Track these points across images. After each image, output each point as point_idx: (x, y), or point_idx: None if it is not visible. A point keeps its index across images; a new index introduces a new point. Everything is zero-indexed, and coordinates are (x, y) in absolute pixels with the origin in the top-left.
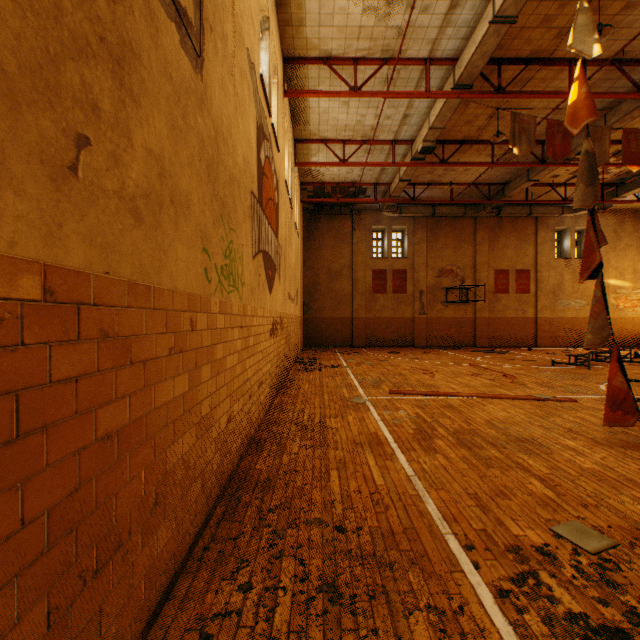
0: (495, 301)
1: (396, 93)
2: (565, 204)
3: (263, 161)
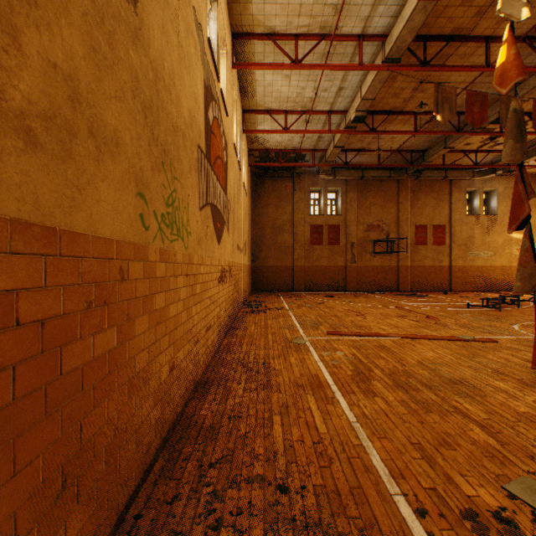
0: (415, 252)
1: (333, 65)
2: (475, 169)
3: (211, 120)
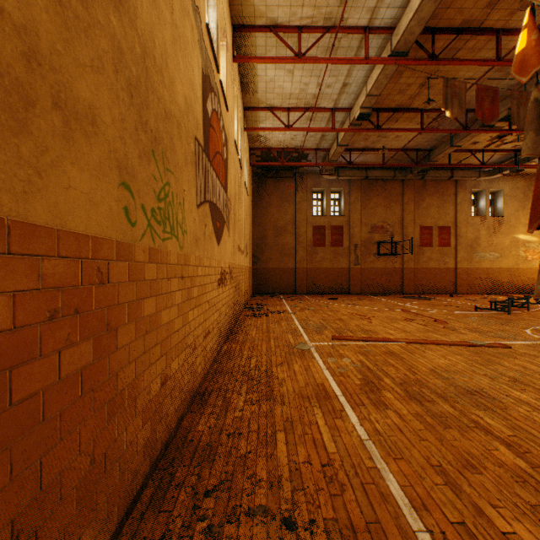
0: (420, 253)
1: (337, 59)
2: (481, 169)
3: (210, 112)
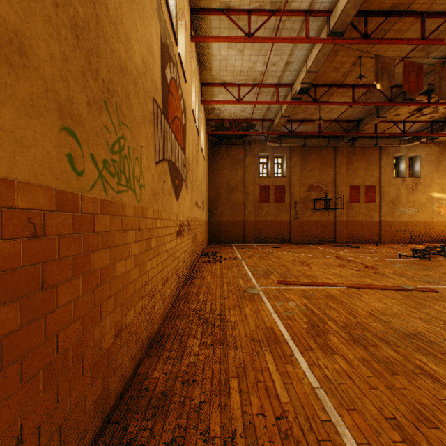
0: (350, 209)
1: (282, 38)
2: (402, 137)
3: (169, 79)
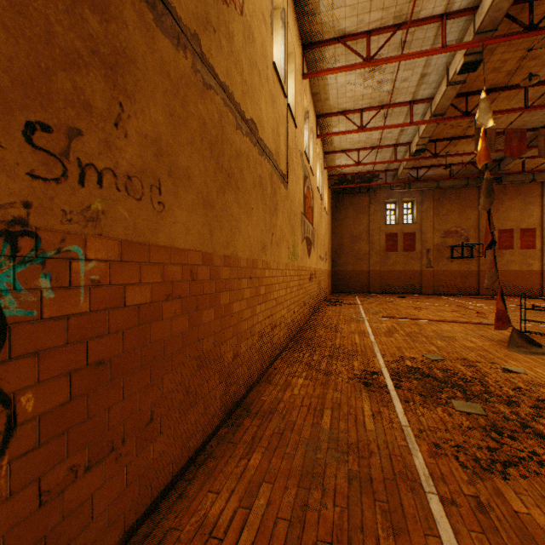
0: (499, 256)
1: (389, 127)
2: None
3: (305, 191)
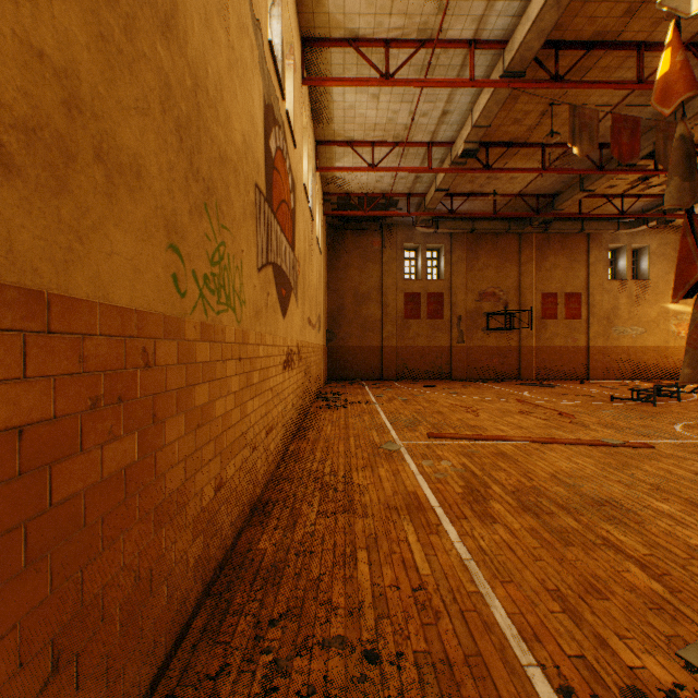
0: (542, 328)
1: (435, 81)
2: (621, 219)
3: (273, 151)
